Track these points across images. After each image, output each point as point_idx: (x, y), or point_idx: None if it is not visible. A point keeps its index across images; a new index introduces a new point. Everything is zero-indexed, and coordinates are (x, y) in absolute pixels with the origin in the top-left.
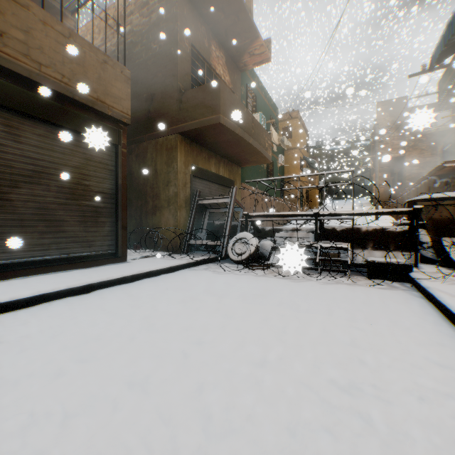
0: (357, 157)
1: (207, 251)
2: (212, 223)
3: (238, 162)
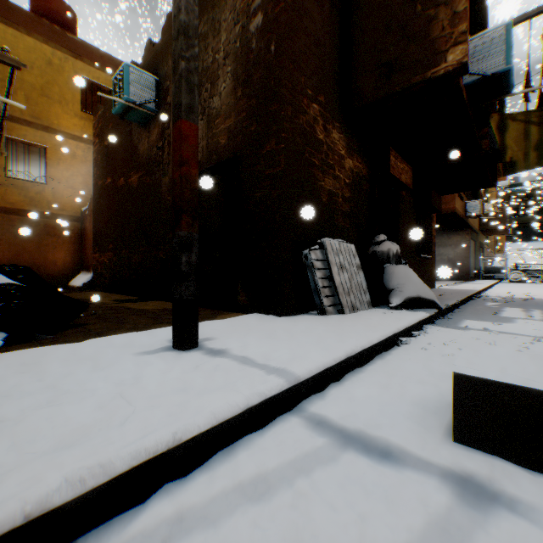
0: (541, 198)
1: (486, 279)
2: (484, 267)
3: (486, 235)
